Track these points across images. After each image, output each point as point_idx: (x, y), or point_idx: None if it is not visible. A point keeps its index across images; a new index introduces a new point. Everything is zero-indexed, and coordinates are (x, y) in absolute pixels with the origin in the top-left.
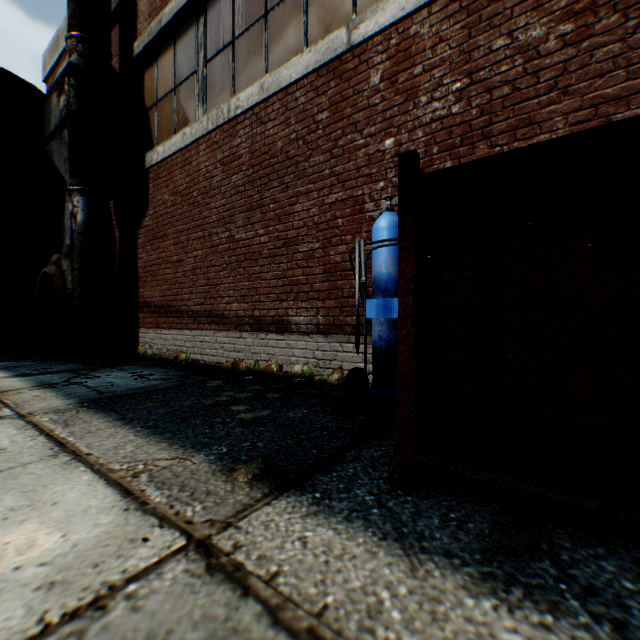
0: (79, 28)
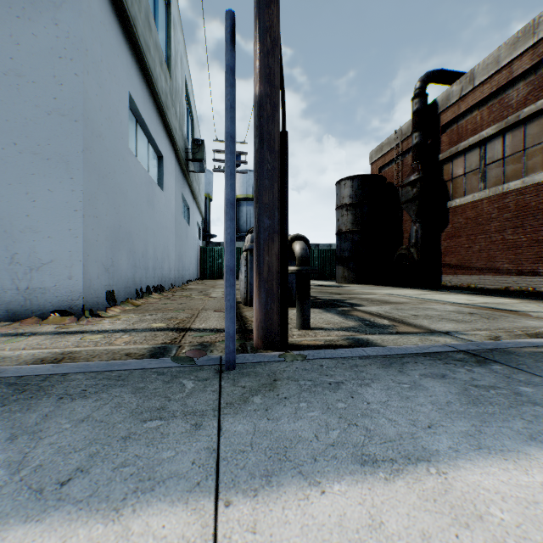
0: (418, 159)
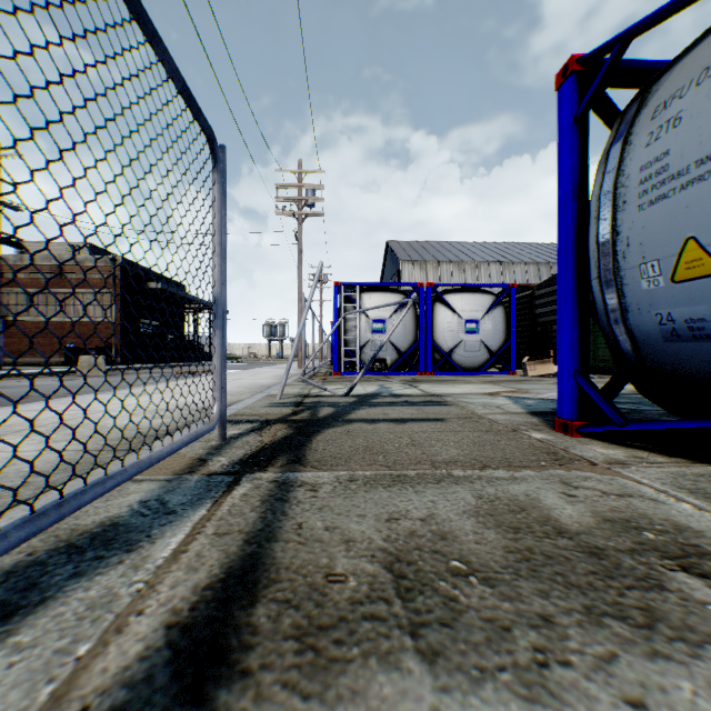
0: None
